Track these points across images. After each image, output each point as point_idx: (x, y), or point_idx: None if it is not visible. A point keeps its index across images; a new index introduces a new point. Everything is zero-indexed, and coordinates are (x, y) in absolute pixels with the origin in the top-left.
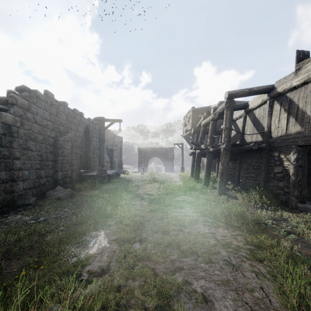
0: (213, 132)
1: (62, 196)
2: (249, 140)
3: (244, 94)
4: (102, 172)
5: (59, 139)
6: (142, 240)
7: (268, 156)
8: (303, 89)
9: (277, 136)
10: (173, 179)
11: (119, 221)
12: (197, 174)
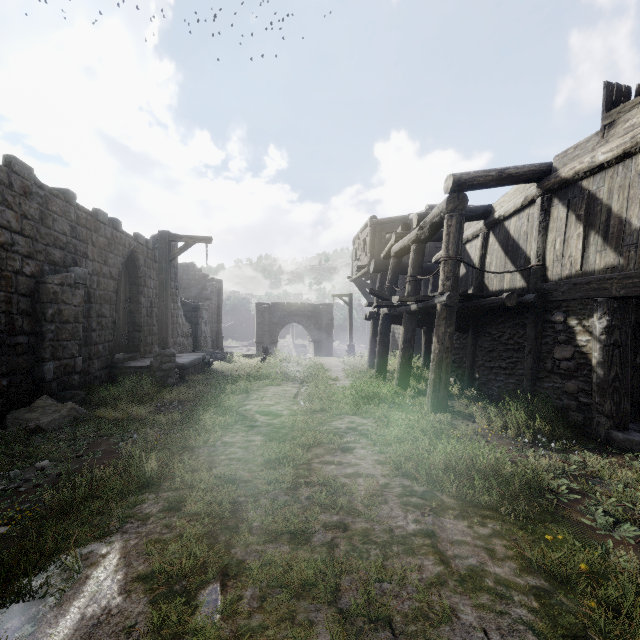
0: (418, 268)
1: (48, 423)
2: (494, 287)
3: (488, 181)
4: (164, 360)
5: (48, 280)
6: (227, 572)
7: (541, 322)
8: (621, 170)
9: (561, 276)
10: (329, 373)
11: (176, 501)
12: (381, 362)
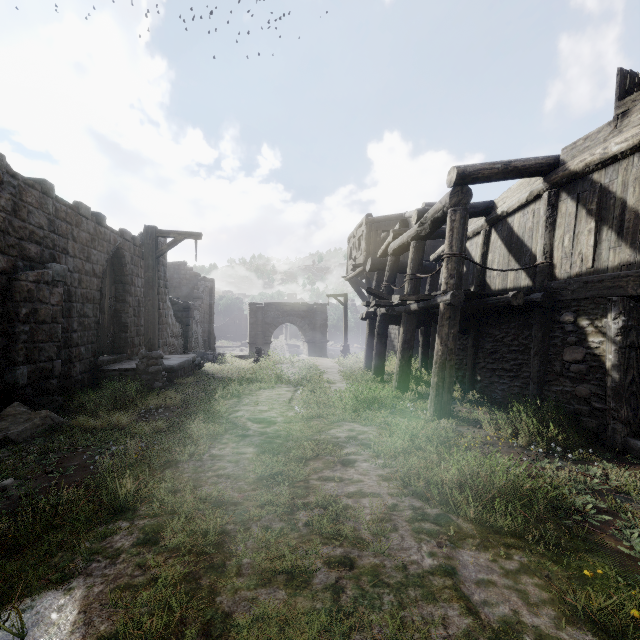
0: (418, 266)
1: (18, 434)
2: (497, 286)
3: (493, 174)
4: (151, 363)
5: (21, 277)
6: (209, 632)
7: (548, 323)
8: (636, 161)
9: (570, 274)
10: (325, 375)
11: (153, 532)
12: (379, 363)
